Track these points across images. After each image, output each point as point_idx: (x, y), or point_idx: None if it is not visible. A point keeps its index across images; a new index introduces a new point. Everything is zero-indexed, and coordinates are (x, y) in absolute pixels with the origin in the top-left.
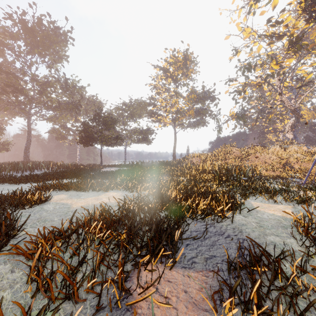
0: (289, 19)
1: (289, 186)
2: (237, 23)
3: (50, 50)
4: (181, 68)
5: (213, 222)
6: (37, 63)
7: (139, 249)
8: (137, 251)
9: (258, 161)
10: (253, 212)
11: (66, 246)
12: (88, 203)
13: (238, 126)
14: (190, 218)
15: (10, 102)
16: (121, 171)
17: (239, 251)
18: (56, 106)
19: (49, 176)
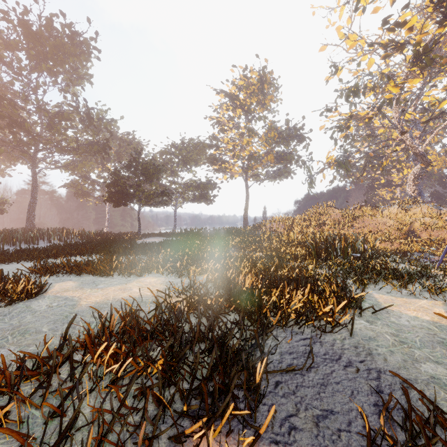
0: (414, 20)
1: (426, 267)
2: (337, 27)
3: (65, 65)
4: (255, 94)
5: (317, 334)
6: (46, 85)
7: (185, 401)
8: (181, 400)
9: (368, 228)
10: (381, 312)
11: (44, 394)
12: (107, 296)
13: (337, 178)
14: (277, 326)
15: (5, 142)
16: (167, 243)
17: (376, 398)
18: (73, 148)
19: (56, 251)
